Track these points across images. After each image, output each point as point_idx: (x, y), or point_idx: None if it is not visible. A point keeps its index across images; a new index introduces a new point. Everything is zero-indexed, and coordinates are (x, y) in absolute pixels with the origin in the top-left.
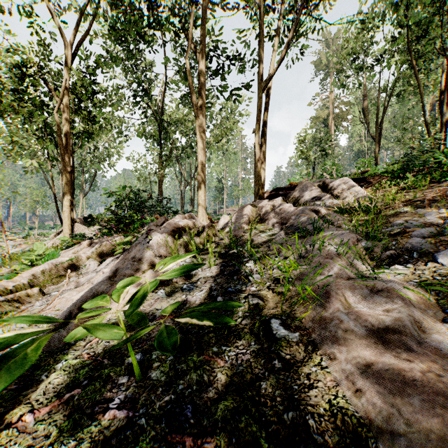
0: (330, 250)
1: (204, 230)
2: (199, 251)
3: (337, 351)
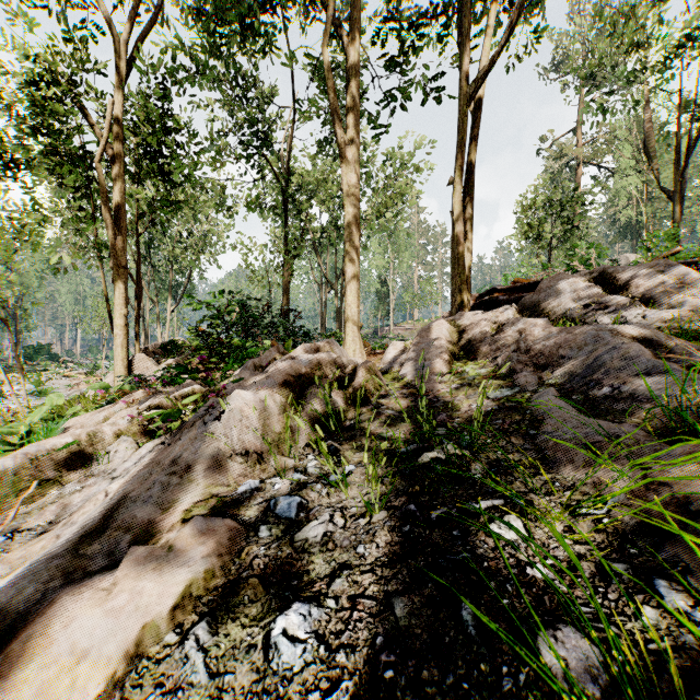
0: None
1: (354, 377)
2: None
3: None
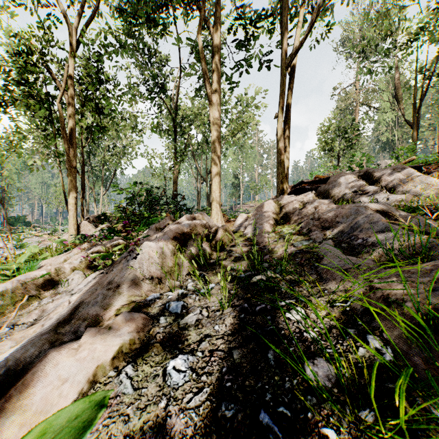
0: None
1: (216, 235)
2: None
3: None
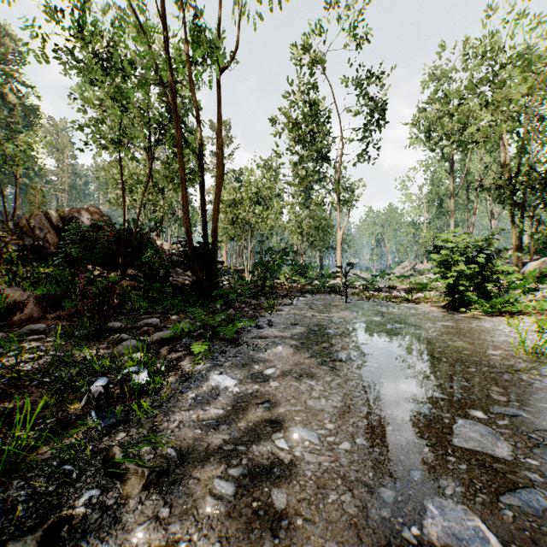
0: None
1: None
2: None
3: None
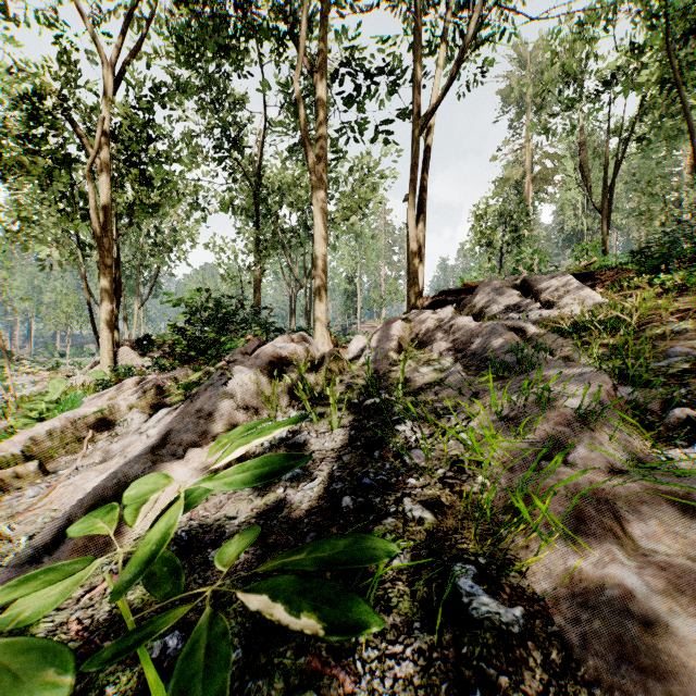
0: (562, 408)
1: (323, 361)
2: (302, 418)
3: (636, 689)
